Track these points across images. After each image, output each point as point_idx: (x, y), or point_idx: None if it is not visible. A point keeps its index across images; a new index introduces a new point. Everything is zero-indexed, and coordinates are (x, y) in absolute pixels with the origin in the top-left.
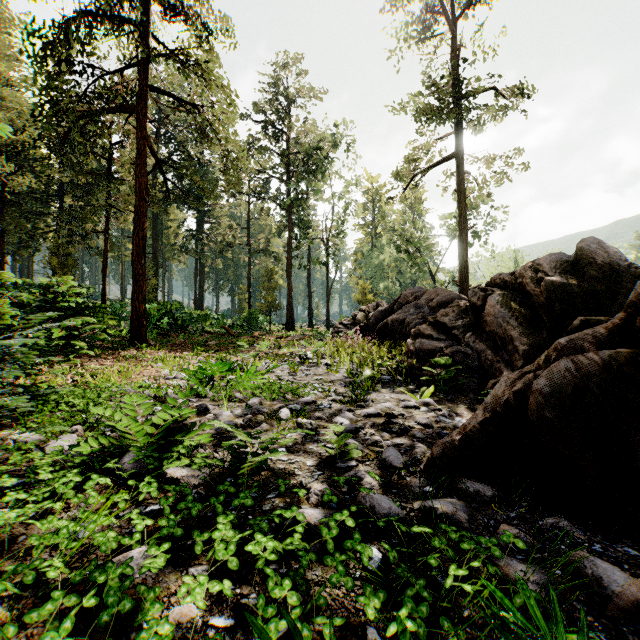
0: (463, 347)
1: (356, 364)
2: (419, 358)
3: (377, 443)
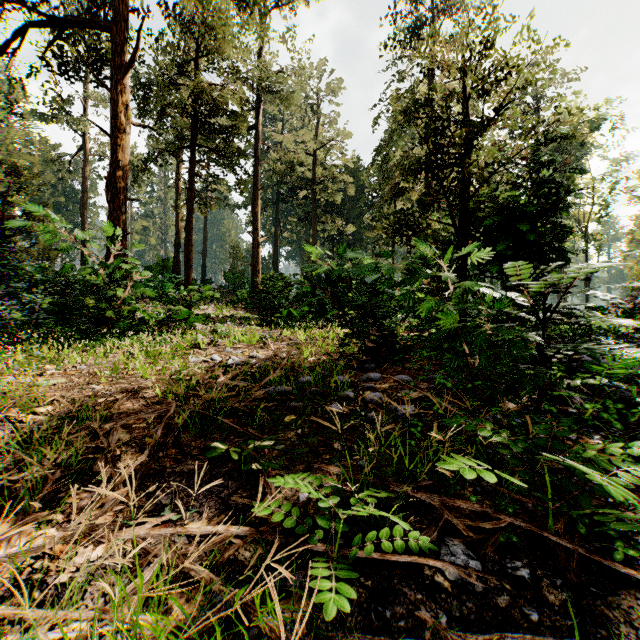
0: None
1: None
2: None
3: None
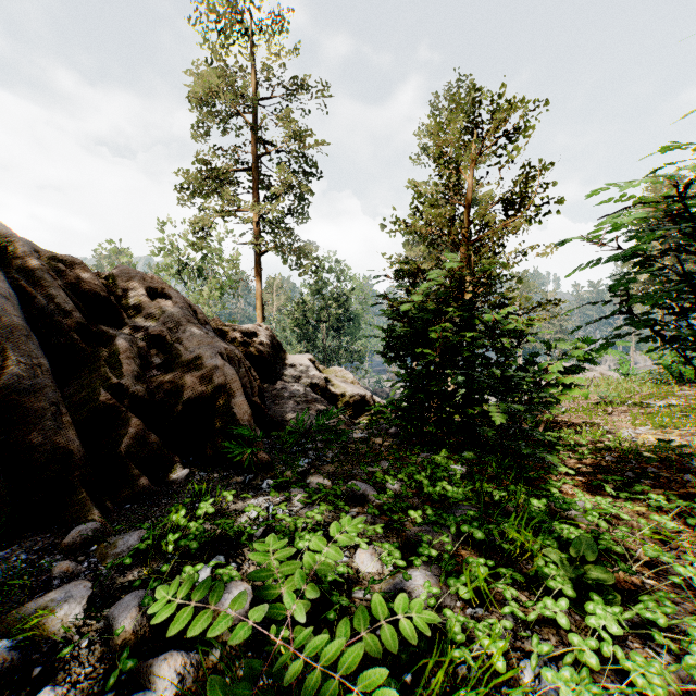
0: None
1: None
2: None
3: None
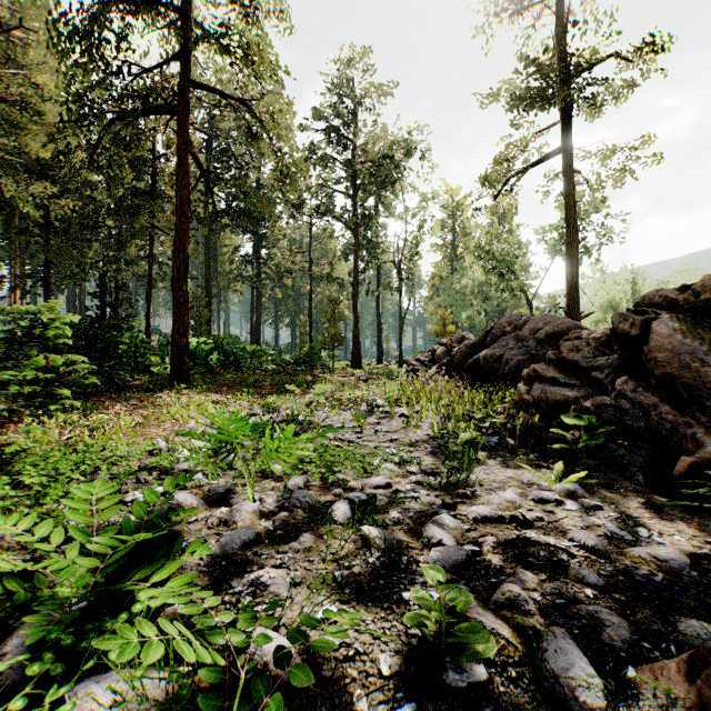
0: (614, 398)
1: (443, 416)
2: (540, 412)
3: (518, 604)
